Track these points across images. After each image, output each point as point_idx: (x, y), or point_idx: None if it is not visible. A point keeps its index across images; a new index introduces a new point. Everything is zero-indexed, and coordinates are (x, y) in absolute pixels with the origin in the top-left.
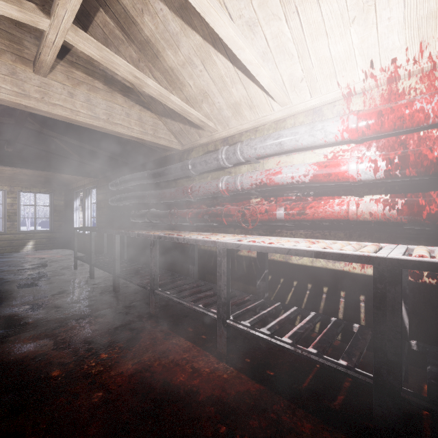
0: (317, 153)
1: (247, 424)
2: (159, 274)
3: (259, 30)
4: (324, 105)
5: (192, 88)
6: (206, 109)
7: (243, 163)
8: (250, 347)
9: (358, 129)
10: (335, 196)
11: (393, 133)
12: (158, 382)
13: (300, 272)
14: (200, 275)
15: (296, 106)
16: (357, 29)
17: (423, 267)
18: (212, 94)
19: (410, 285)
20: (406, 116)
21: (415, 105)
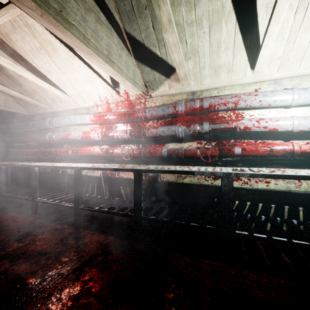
0: (88, 127)
1: (28, 228)
2: (11, 187)
3: (53, 74)
4: (90, 107)
5: (27, 87)
6: (38, 97)
7: (61, 127)
8: (50, 211)
9: (94, 120)
10: (94, 145)
11: (109, 123)
12: None
13: (82, 178)
14: (39, 186)
15: (80, 105)
16: (89, 84)
17: (83, 168)
18: (39, 91)
19: (113, 178)
20: (106, 119)
21: (107, 116)
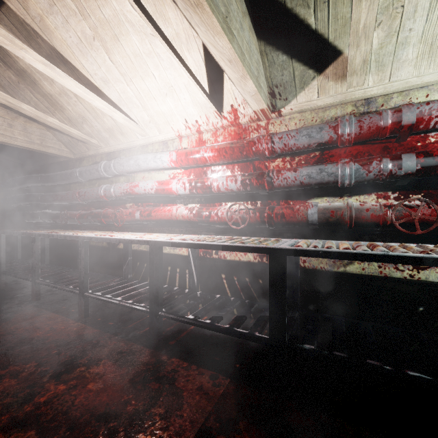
0: (165, 173)
1: (74, 347)
2: (49, 269)
3: (111, 85)
4: (169, 140)
5: (72, 112)
6: (87, 129)
7: (121, 175)
8: (107, 312)
9: (178, 161)
10: (174, 203)
11: (201, 165)
12: (17, 338)
13: None
14: (90, 267)
15: (152, 138)
16: (170, 100)
17: (165, 244)
18: (89, 119)
19: (208, 260)
20: (197, 157)
21: (200, 152)
